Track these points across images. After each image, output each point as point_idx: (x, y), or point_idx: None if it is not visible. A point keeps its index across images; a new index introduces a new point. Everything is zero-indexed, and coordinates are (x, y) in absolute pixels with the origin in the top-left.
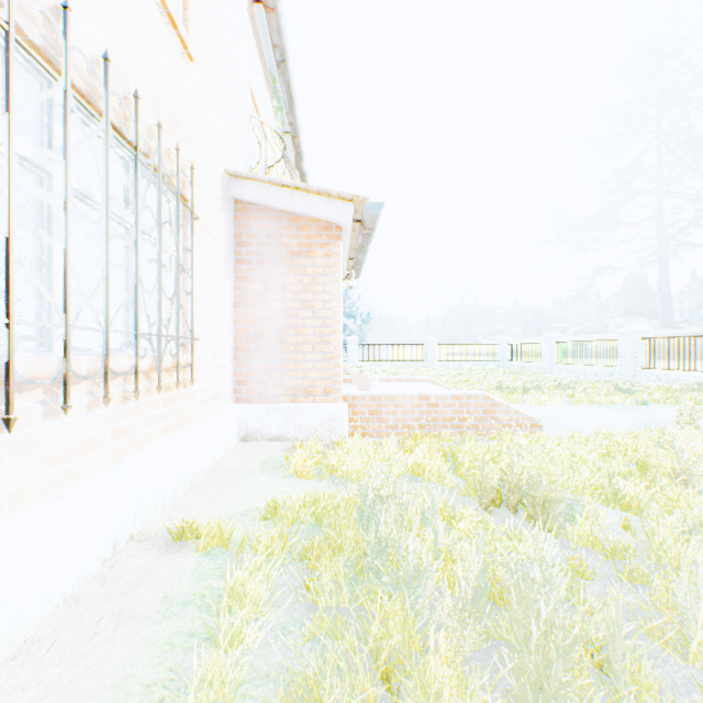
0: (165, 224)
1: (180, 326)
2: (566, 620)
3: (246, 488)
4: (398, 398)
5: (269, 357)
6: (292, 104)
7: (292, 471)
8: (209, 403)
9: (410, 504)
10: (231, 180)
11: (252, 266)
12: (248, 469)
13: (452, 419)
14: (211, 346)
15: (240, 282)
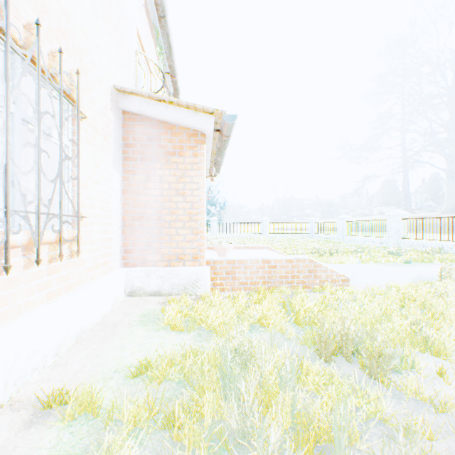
0: (45, 114)
1: (69, 206)
2: None
3: (124, 342)
4: (247, 262)
5: (150, 232)
6: (171, 51)
7: (165, 324)
8: (98, 269)
9: (264, 363)
10: (119, 95)
11: (136, 162)
12: (129, 322)
13: (286, 276)
14: (100, 223)
15: (127, 174)
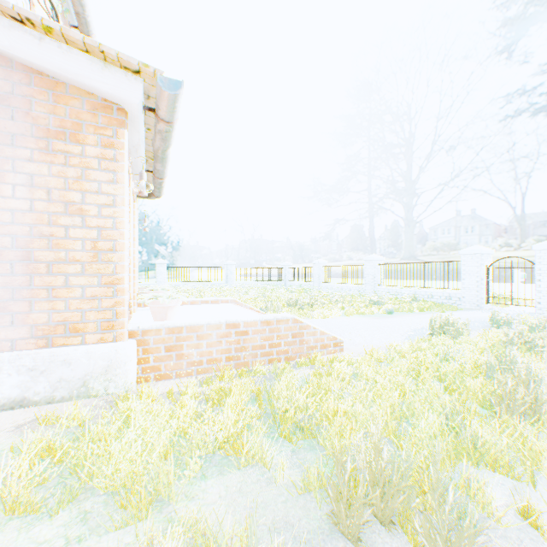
0: None
1: None
2: None
3: None
4: (202, 328)
5: (3, 282)
6: None
7: None
8: None
9: None
10: None
11: None
12: None
13: (262, 346)
14: None
15: None
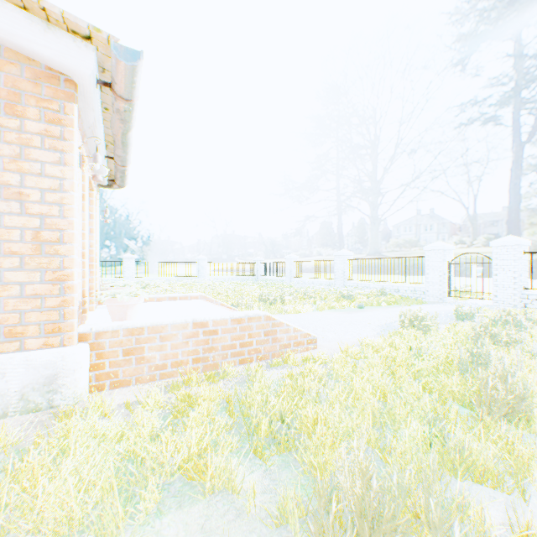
0: None
1: None
2: None
3: None
4: (166, 328)
5: None
6: None
7: None
8: None
9: None
10: None
11: None
12: None
13: (233, 346)
14: None
15: None
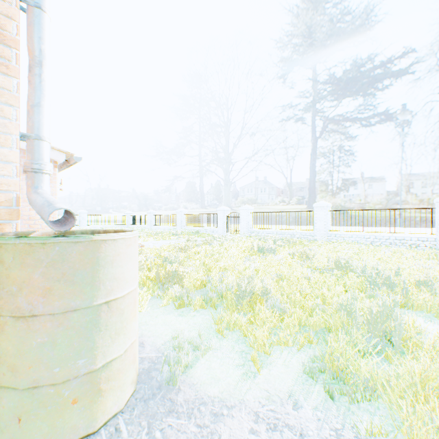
0: None
1: None
2: (145, 266)
3: None
4: None
5: None
6: None
7: None
8: None
9: None
10: None
11: None
12: None
13: None
14: None
15: None
